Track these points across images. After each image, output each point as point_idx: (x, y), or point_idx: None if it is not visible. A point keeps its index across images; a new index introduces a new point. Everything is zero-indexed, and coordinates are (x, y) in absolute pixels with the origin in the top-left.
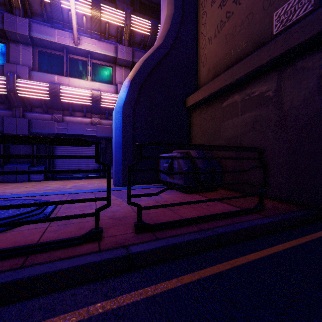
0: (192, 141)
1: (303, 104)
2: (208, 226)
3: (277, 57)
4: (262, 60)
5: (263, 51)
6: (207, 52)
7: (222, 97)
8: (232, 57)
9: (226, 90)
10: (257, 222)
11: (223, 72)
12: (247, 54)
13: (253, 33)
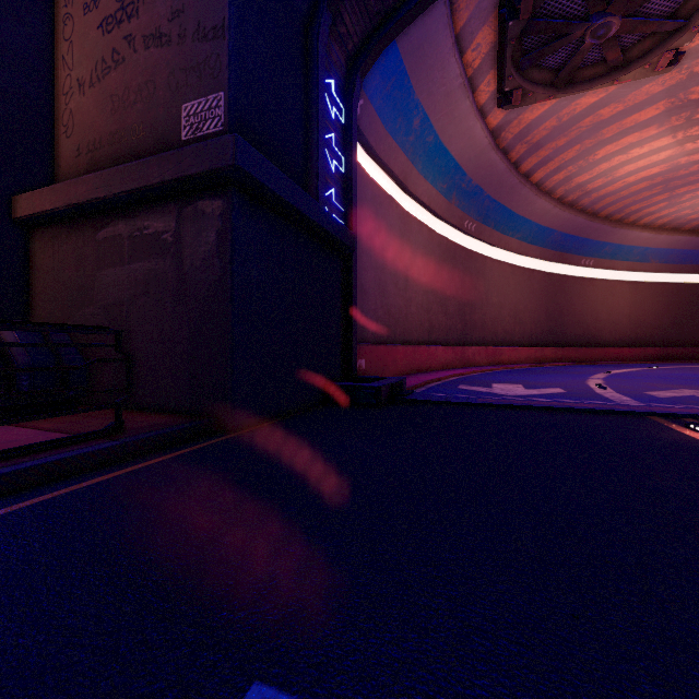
0: (35, 302)
1: (203, 266)
2: None
3: (170, 182)
4: (151, 177)
5: (153, 163)
6: (76, 109)
7: (98, 220)
8: (124, 146)
9: (102, 208)
10: (82, 451)
11: (107, 167)
12: (147, 152)
13: (156, 120)
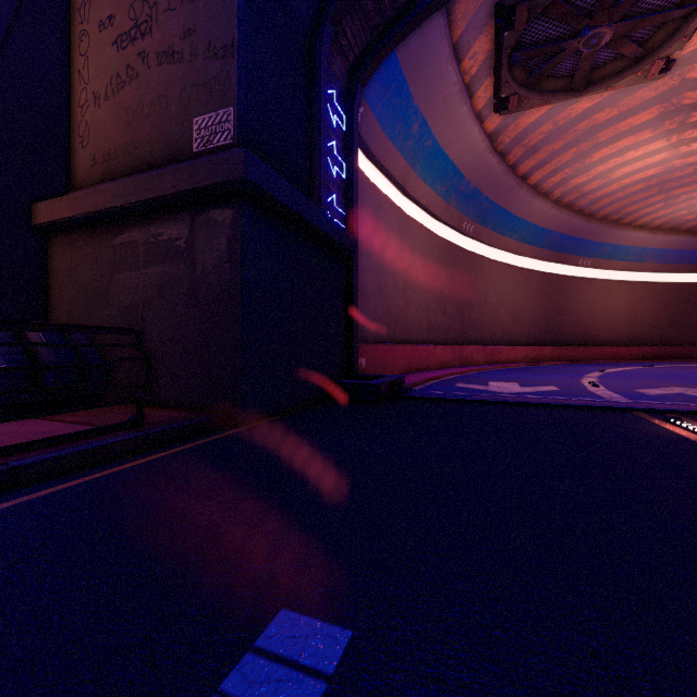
0: (53, 304)
1: (215, 271)
2: (1, 462)
3: (184, 193)
4: (166, 188)
5: (167, 175)
6: (91, 120)
7: (114, 227)
8: (138, 156)
9: (118, 216)
10: (110, 441)
11: (121, 176)
12: (160, 162)
13: (169, 133)
